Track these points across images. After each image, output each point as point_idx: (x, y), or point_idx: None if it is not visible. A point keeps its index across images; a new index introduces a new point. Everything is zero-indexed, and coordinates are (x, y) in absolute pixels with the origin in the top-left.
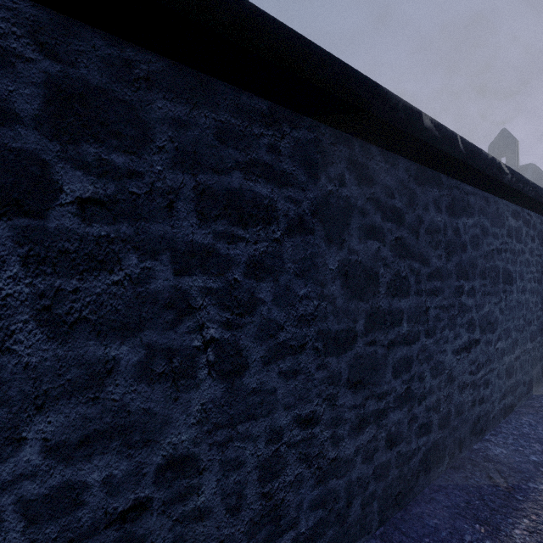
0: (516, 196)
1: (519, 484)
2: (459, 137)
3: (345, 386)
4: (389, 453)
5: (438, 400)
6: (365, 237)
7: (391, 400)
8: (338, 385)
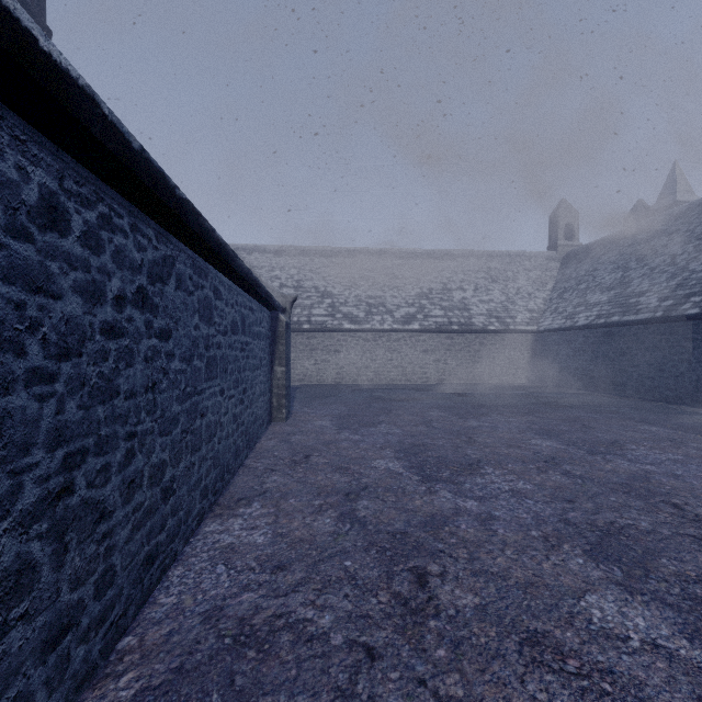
0: None
1: None
2: None
3: None
4: None
5: None
6: None
7: None
8: None
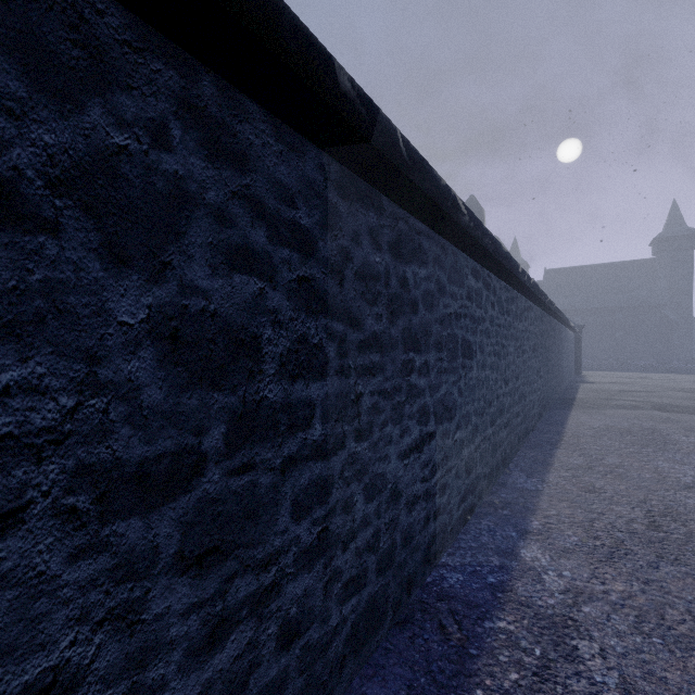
0: (475, 249)
1: (475, 627)
2: (400, 134)
3: (172, 571)
4: (284, 657)
5: (376, 532)
6: (227, 267)
7: (290, 562)
8: (147, 576)
